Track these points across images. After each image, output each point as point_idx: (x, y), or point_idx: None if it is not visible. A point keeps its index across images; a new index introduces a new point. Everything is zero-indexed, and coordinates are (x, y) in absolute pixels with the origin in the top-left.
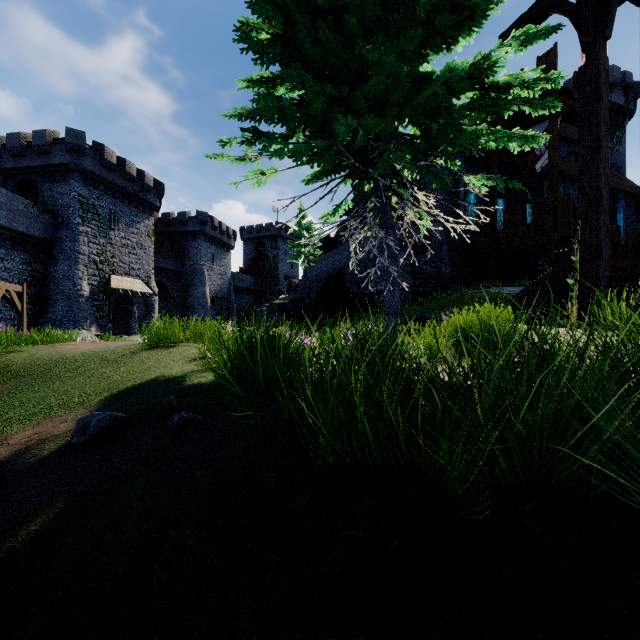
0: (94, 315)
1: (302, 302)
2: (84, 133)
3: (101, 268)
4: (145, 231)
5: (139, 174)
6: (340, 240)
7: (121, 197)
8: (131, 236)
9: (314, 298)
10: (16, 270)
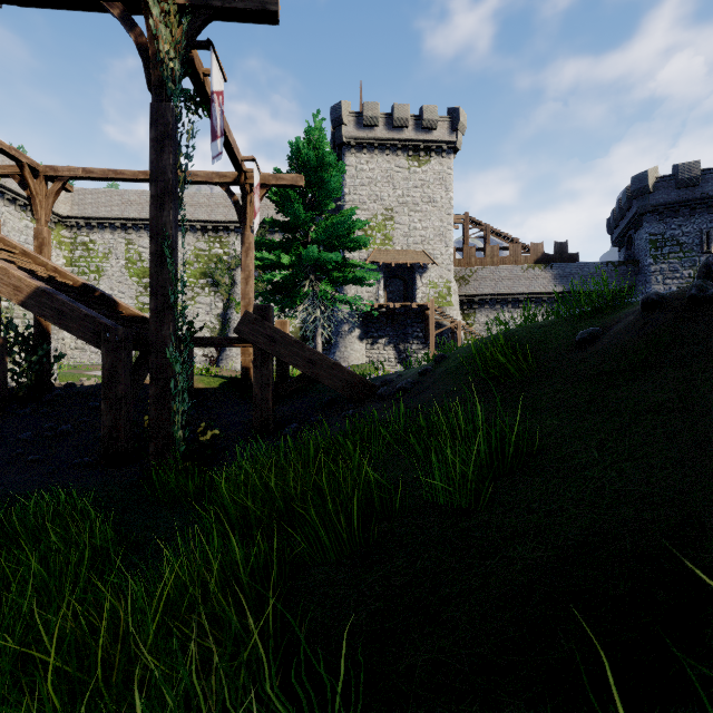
0: None
1: None
2: (646, 172)
3: None
4: None
5: None
6: None
7: None
8: None
9: None
10: None
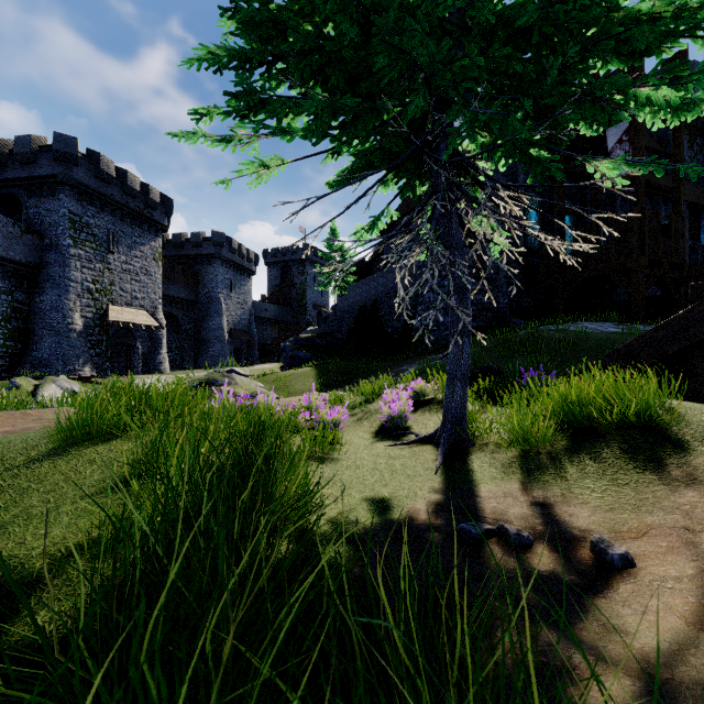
0: (88, 353)
1: (332, 336)
2: (75, 139)
3: (97, 297)
4: (151, 254)
5: (143, 188)
6: (376, 264)
7: (121, 215)
8: (134, 260)
9: (346, 332)
10: None
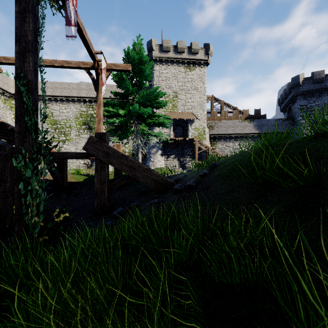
0: None
1: None
2: (298, 75)
3: None
4: None
5: None
6: None
7: None
8: None
9: None
10: None
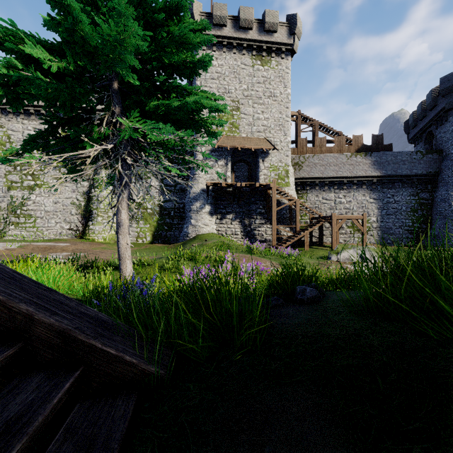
0: None
1: None
2: None
3: None
4: None
5: None
6: None
7: None
8: None
9: None
10: (404, 201)
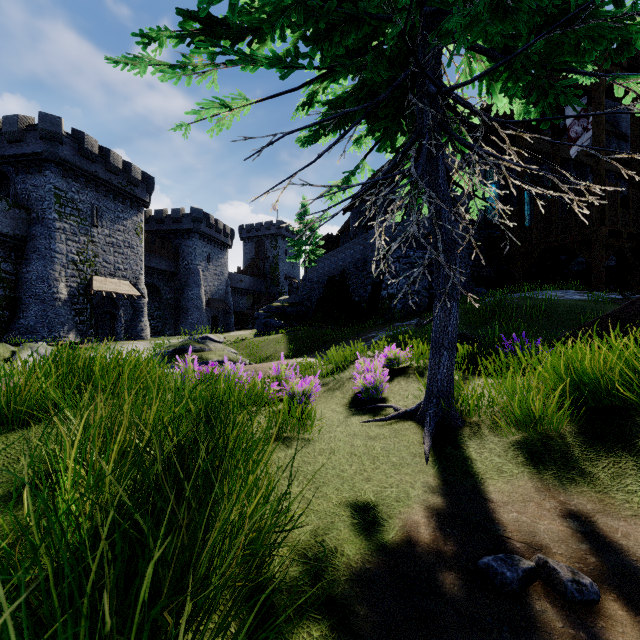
0: (73, 320)
1: (302, 305)
2: (60, 119)
3: (81, 268)
4: (133, 228)
5: (126, 166)
6: (343, 238)
7: (105, 191)
8: (117, 234)
9: (315, 301)
10: None
